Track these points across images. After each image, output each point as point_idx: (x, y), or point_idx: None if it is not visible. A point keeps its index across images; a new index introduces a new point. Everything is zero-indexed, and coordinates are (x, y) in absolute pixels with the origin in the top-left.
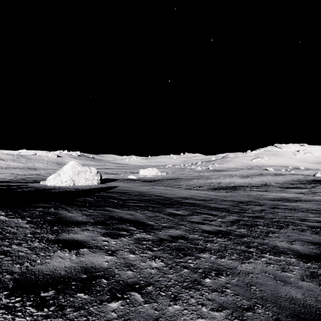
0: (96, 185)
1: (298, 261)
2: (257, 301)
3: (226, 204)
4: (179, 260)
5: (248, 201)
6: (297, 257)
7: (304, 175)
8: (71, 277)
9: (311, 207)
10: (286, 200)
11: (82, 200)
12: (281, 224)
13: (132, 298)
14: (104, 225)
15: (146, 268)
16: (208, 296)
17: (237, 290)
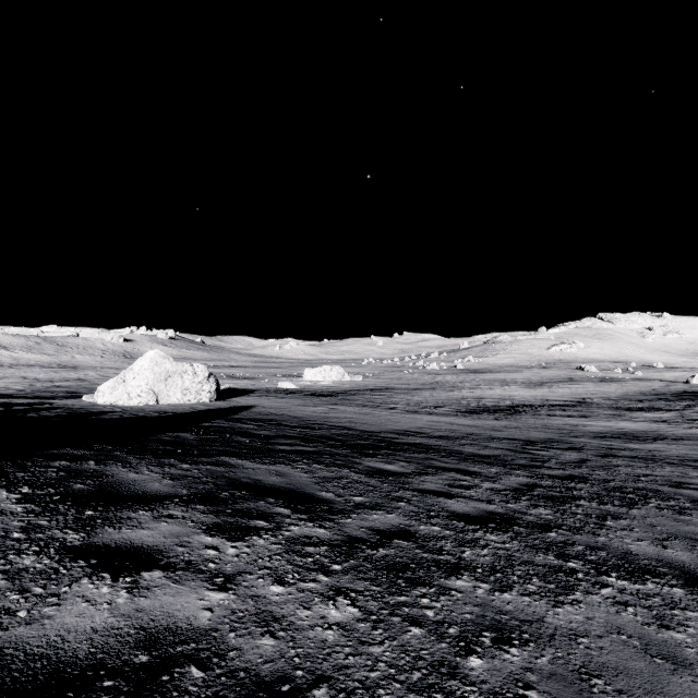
0: (206, 404)
1: (692, 596)
2: None
3: (499, 448)
4: (397, 600)
5: (547, 441)
6: (685, 584)
7: (664, 381)
8: (104, 662)
9: (690, 453)
10: (630, 438)
11: (169, 438)
12: (630, 495)
13: None
14: (212, 505)
15: (311, 625)
16: None
17: (558, 692)
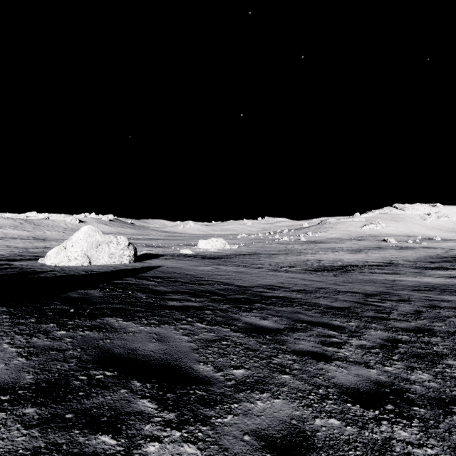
0: (126, 265)
1: None
2: None
3: (347, 300)
4: None
5: (380, 293)
6: None
7: (443, 248)
8: None
9: None
10: (439, 291)
11: (76, 296)
12: None
13: None
14: (51, 403)
15: None
16: None
17: None
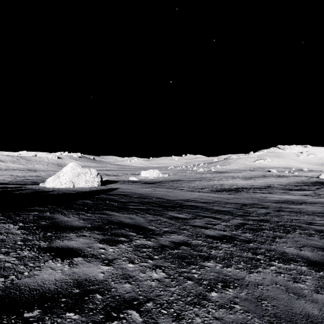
0: (96, 187)
1: (310, 270)
2: (270, 319)
3: (230, 207)
4: (182, 270)
5: (252, 204)
6: (307, 265)
7: (307, 176)
8: (61, 292)
9: (317, 210)
10: (290, 203)
11: (80, 203)
12: (288, 228)
13: (129, 318)
14: (101, 231)
15: (145, 279)
16: (215, 314)
17: (247, 305)
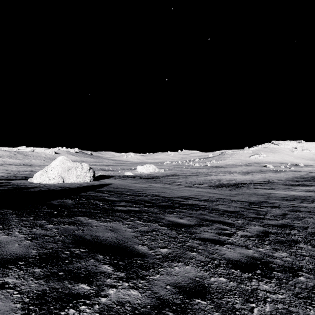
0: (87, 183)
1: None
2: None
3: (237, 206)
4: None
5: (260, 202)
6: None
7: (305, 171)
8: None
9: None
10: (300, 200)
11: (56, 203)
12: None
13: None
14: (49, 266)
15: None
16: None
17: None
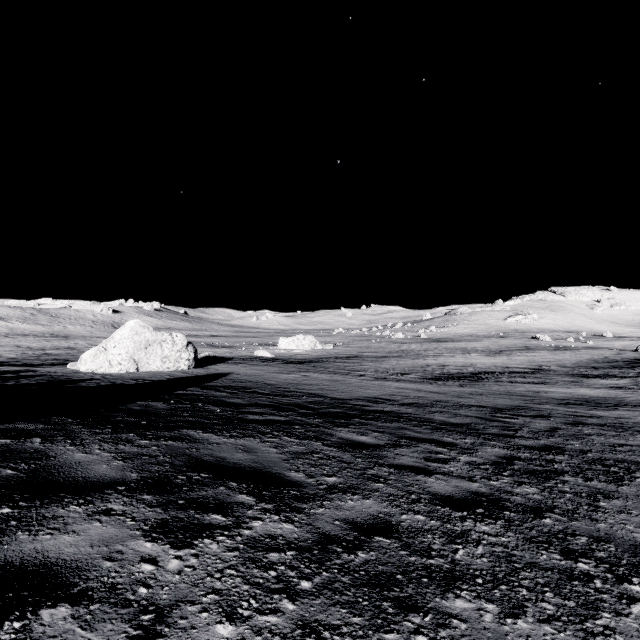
0: (184, 372)
1: None
2: None
3: (469, 416)
4: (385, 639)
5: (514, 408)
6: None
7: (614, 349)
8: None
9: None
10: (593, 405)
11: (138, 408)
12: (613, 469)
13: None
14: (162, 493)
15: None
16: None
17: None
